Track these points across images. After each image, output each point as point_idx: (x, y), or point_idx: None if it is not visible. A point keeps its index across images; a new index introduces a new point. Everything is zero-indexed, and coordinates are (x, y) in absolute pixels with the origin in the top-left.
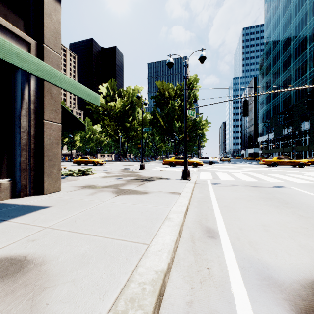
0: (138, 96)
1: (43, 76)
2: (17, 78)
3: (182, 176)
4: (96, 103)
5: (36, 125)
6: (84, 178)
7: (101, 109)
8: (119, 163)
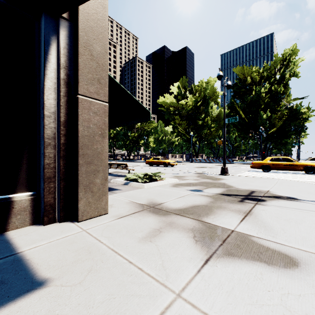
0: (218, 76)
1: None
2: (41, 30)
3: None
4: None
5: (67, 105)
6: (150, 186)
7: (172, 109)
8: (191, 164)
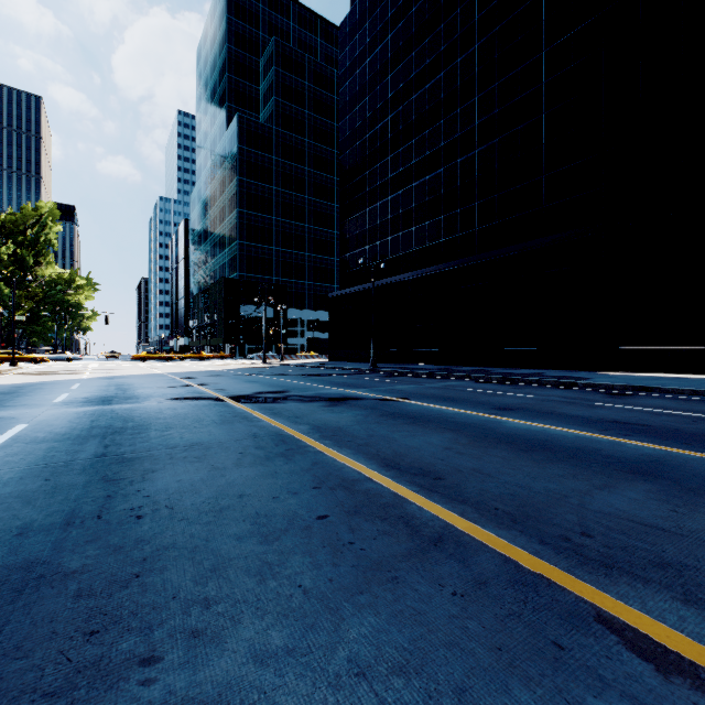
0: None
1: None
2: None
3: (11, 365)
4: None
5: None
6: None
7: None
8: None
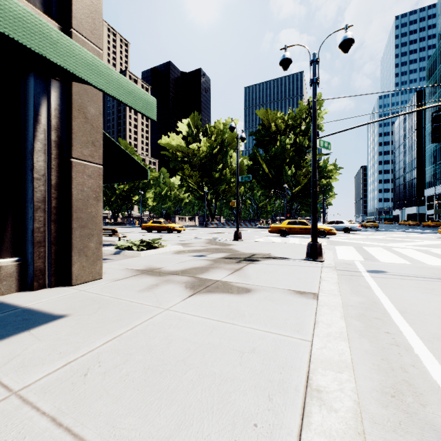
0: (231, 127)
1: (5, 26)
2: (29, 88)
3: (308, 254)
4: (148, 113)
5: (59, 168)
6: (148, 254)
7: (180, 154)
8: (204, 229)
